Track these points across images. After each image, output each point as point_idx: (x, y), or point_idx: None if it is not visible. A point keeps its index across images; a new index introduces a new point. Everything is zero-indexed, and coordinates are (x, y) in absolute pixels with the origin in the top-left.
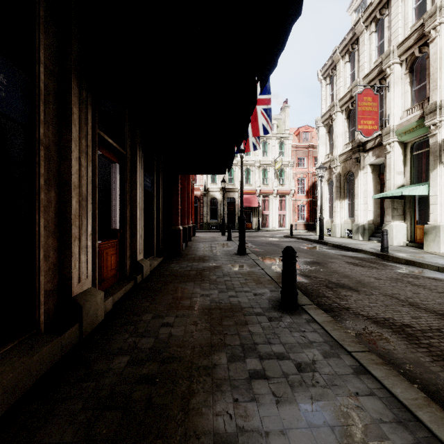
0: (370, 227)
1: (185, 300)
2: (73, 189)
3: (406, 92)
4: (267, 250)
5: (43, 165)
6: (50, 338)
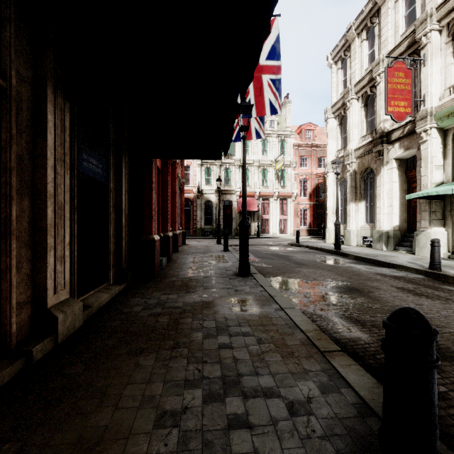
0: (395, 234)
1: (109, 449)
2: None
3: (448, 65)
4: (276, 265)
5: None
6: None
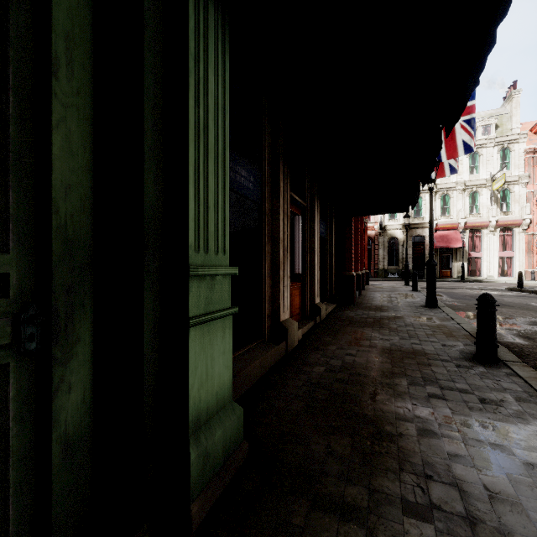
0: None
1: (364, 340)
2: (281, 243)
3: None
4: (471, 304)
5: (266, 228)
6: (273, 345)
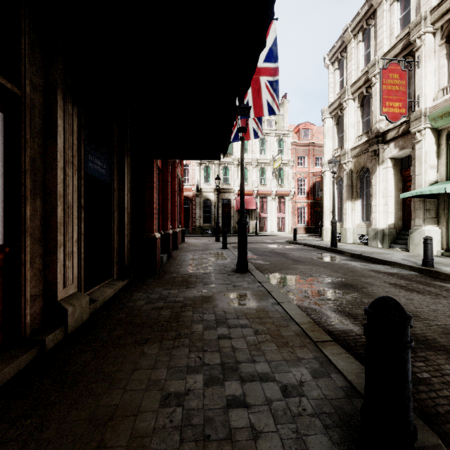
0: (391, 232)
1: (120, 424)
2: None
3: (442, 67)
4: (273, 262)
5: None
6: None
